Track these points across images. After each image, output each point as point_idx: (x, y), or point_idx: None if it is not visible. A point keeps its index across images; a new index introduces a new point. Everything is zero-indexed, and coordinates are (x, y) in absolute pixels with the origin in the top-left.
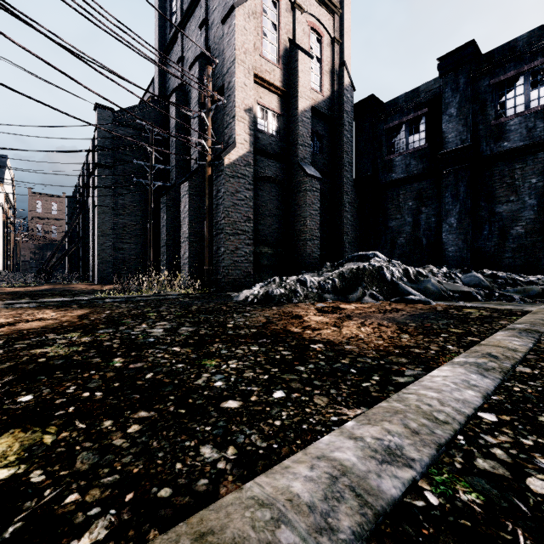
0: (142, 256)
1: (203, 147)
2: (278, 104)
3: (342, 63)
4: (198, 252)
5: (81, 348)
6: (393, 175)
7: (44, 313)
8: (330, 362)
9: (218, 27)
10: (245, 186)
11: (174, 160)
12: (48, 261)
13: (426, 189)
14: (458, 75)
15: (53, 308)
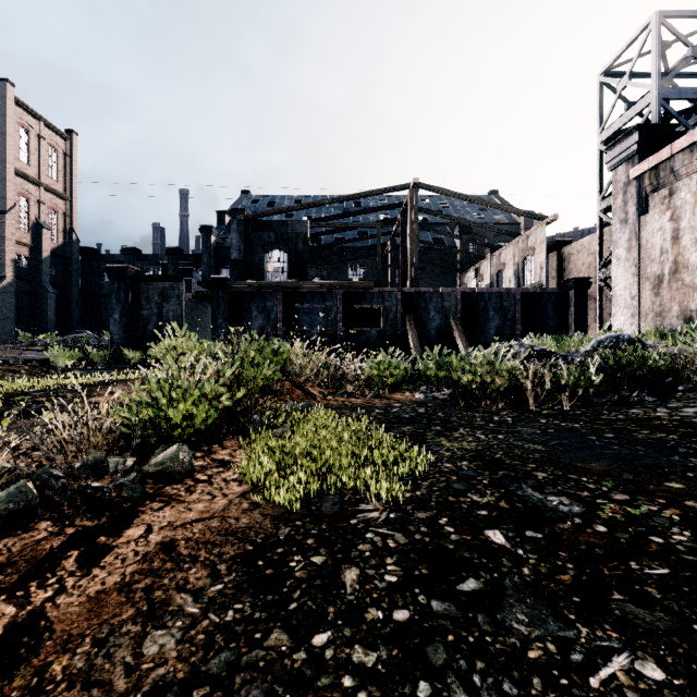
0: None
1: None
2: (29, 252)
3: (71, 228)
4: None
5: None
6: (104, 292)
7: None
8: None
9: None
10: (11, 297)
11: None
12: None
13: None
14: (130, 258)
15: None
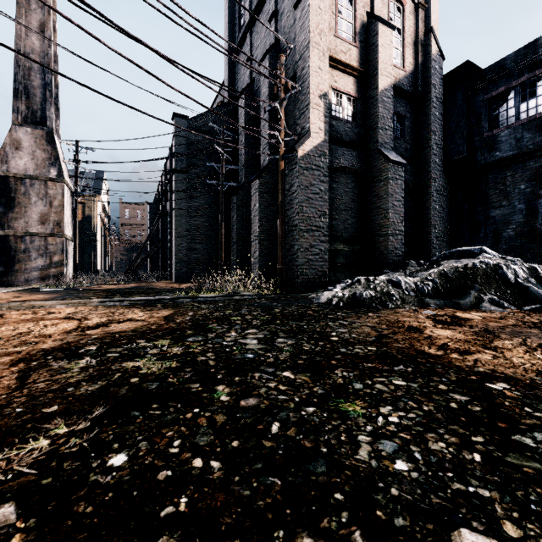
0: (213, 255)
1: (276, 140)
2: (354, 86)
3: (428, 30)
4: (268, 250)
5: (174, 363)
6: (497, 154)
7: (133, 312)
8: None
9: (289, 15)
10: (319, 178)
11: (243, 159)
12: (134, 261)
13: None
14: None
15: (141, 307)
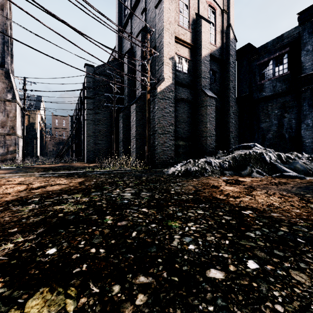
0: (109, 147)
1: (145, 82)
2: (188, 53)
3: (228, 25)
4: (141, 144)
5: (83, 206)
6: (264, 93)
7: (60, 180)
8: (271, 229)
9: (152, 11)
10: (169, 104)
11: (127, 92)
12: (61, 150)
13: (288, 101)
14: None
15: (65, 177)
